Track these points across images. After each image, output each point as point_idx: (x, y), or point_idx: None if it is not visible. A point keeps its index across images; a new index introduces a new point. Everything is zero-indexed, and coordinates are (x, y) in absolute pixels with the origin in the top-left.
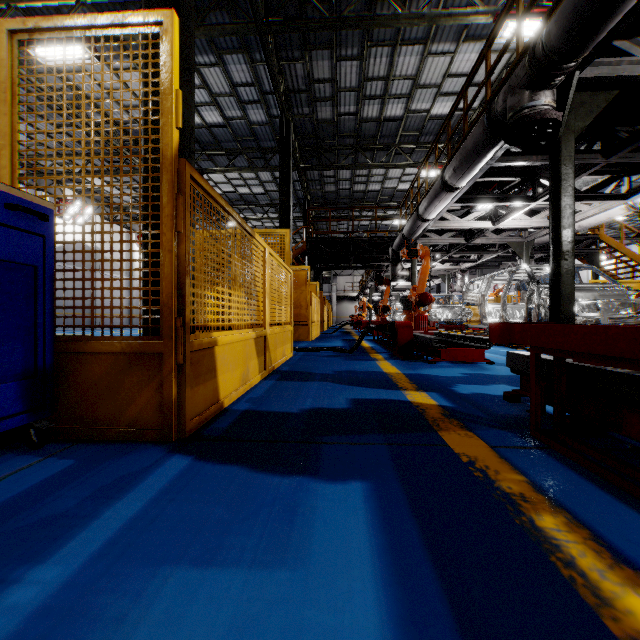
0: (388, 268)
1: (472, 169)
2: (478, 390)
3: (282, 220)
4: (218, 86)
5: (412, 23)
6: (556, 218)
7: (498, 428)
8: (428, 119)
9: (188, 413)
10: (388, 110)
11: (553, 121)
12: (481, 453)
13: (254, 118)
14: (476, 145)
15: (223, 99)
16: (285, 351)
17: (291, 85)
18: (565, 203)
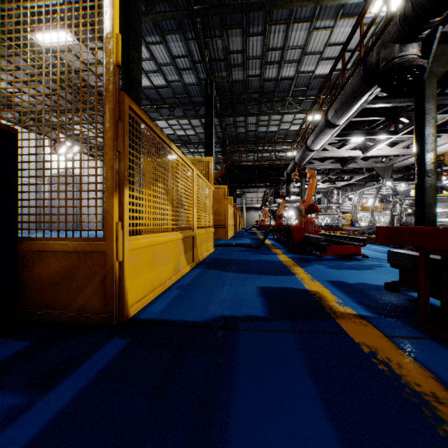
0: (283, 186)
1: (349, 110)
2: (361, 280)
3: (207, 152)
4: (162, 58)
5: (302, 5)
6: (420, 144)
7: (387, 317)
8: (313, 78)
9: (127, 301)
10: (283, 72)
11: (419, 67)
12: (379, 343)
13: (187, 81)
14: (353, 91)
15: (165, 68)
16: (208, 247)
17: (213, 56)
18: (428, 132)
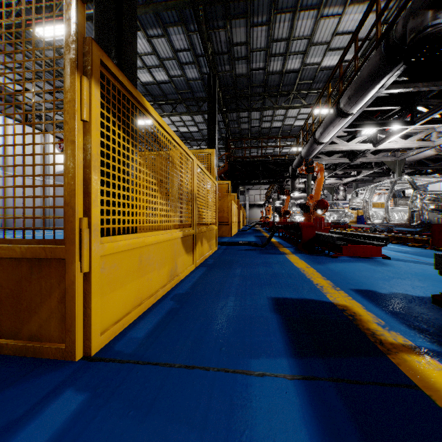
0: (287, 183)
1: (365, 96)
2: (395, 289)
3: (210, 148)
4: (164, 52)
5: None
6: None
7: None
8: (319, 70)
9: (96, 326)
10: (288, 64)
11: None
12: None
13: (190, 75)
14: (372, 73)
15: (168, 62)
16: (211, 246)
17: (216, 49)
18: None
